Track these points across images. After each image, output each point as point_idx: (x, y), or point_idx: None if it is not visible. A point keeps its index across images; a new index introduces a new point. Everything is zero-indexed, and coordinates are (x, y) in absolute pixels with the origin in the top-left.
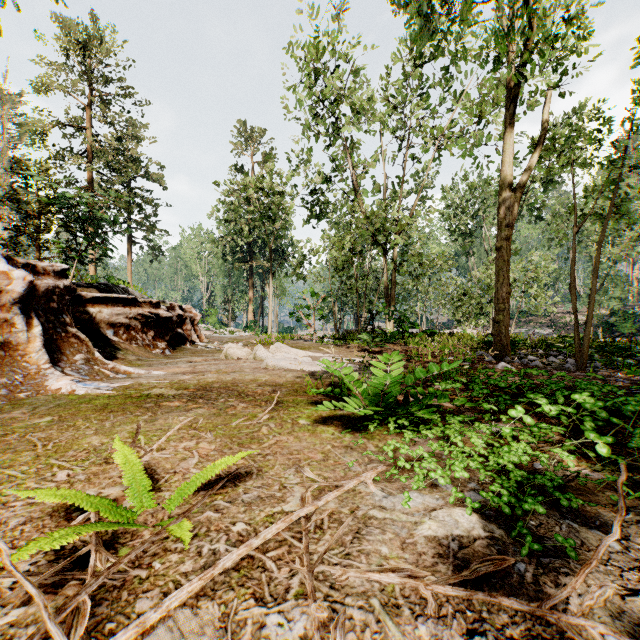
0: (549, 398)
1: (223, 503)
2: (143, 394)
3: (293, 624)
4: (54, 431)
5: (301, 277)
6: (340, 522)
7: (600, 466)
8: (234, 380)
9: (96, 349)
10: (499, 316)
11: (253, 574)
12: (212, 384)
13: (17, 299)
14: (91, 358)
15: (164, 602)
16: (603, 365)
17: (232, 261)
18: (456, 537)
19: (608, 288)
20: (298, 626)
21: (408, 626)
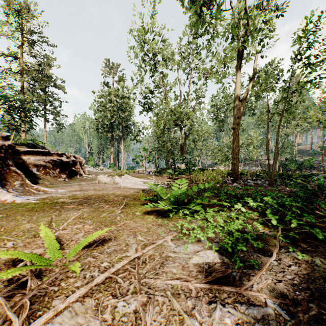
0: (254, 199)
1: (97, 253)
2: (54, 202)
3: (130, 305)
4: (4, 222)
5: (138, 141)
6: (154, 259)
7: (273, 229)
8: (103, 194)
9: (27, 178)
10: (234, 161)
11: (111, 285)
12: (91, 196)
13: None
14: (24, 183)
15: (67, 299)
16: (281, 184)
17: (102, 132)
18: (207, 263)
19: (285, 148)
20: (132, 306)
21: (183, 302)
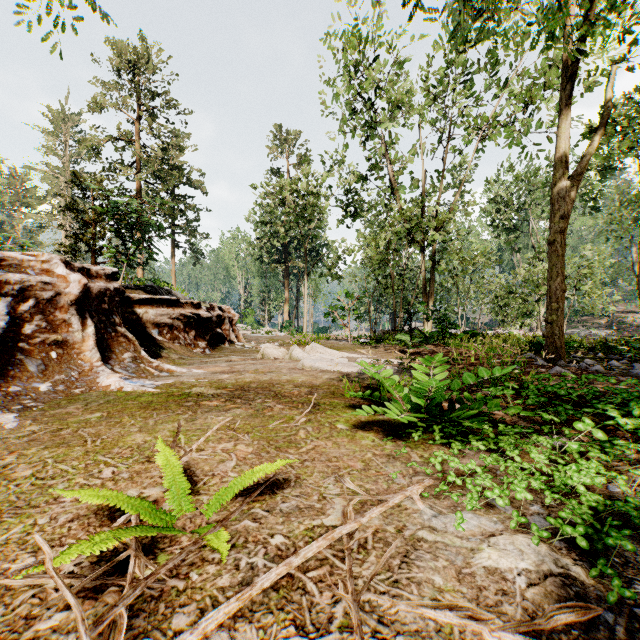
0: (620, 409)
1: (261, 512)
2: (184, 392)
3: None
4: (102, 427)
5: (336, 277)
6: (385, 542)
7: None
8: (271, 380)
9: (142, 348)
10: (552, 316)
11: (293, 596)
12: (249, 384)
13: (73, 301)
14: (138, 356)
15: (200, 623)
16: None
17: (268, 262)
18: (522, 571)
19: None
20: None
21: None
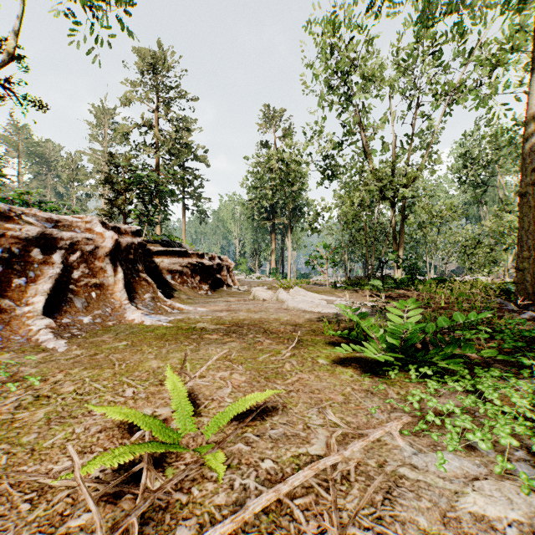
0: None
1: (252, 436)
2: (190, 327)
3: None
4: (127, 353)
5: (315, 231)
6: (367, 476)
7: None
8: (260, 318)
9: (159, 290)
10: (522, 264)
11: (281, 521)
12: (243, 321)
13: (107, 252)
14: (155, 297)
15: None
16: None
17: (258, 220)
18: (512, 521)
19: None
20: None
21: None
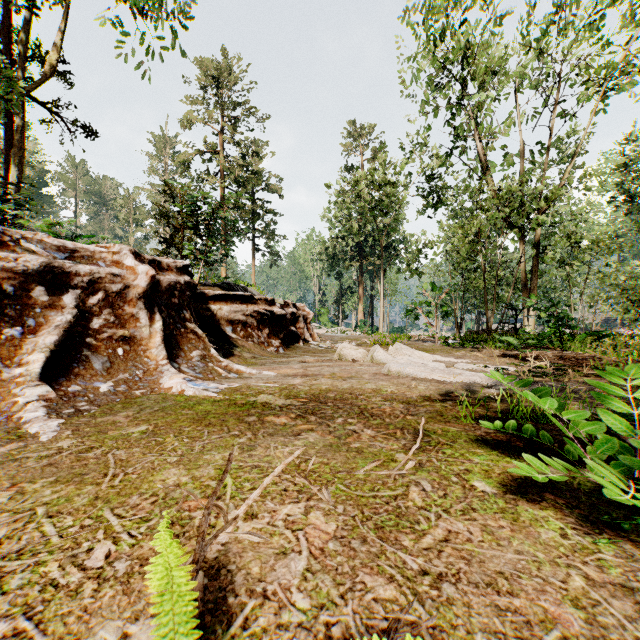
0: None
1: None
2: (248, 401)
3: None
4: (138, 450)
5: (415, 272)
6: None
7: None
8: (352, 389)
9: (213, 346)
10: None
11: None
12: (326, 393)
13: (141, 294)
14: (207, 355)
15: None
16: None
17: (342, 261)
18: None
19: None
20: None
21: None
